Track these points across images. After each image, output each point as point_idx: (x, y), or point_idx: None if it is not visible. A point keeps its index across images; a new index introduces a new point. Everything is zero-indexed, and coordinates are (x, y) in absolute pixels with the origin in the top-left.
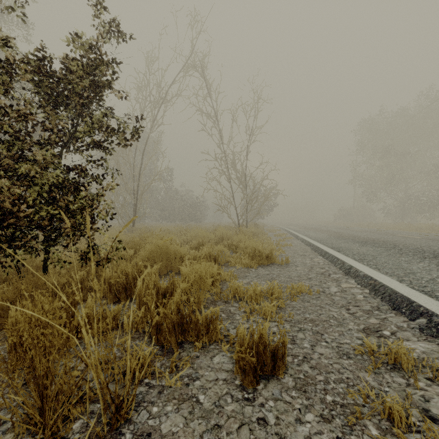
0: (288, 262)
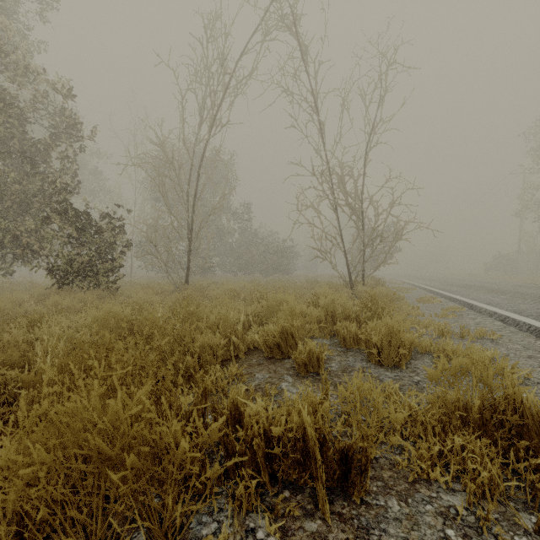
0: None
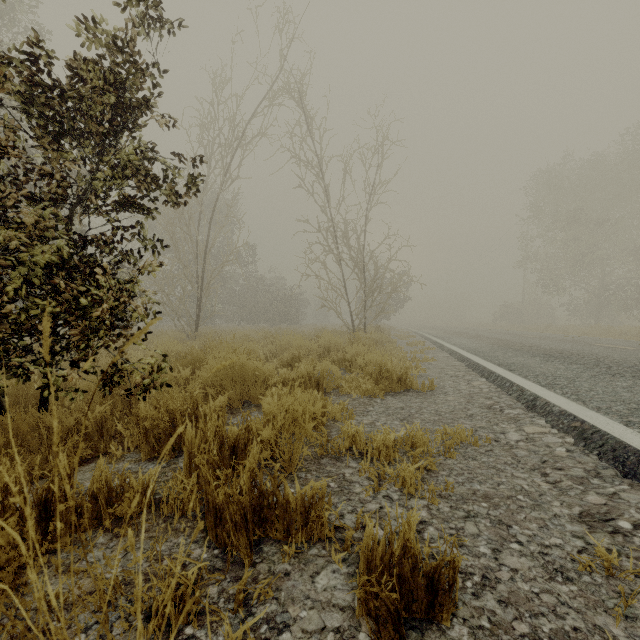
0: (433, 387)
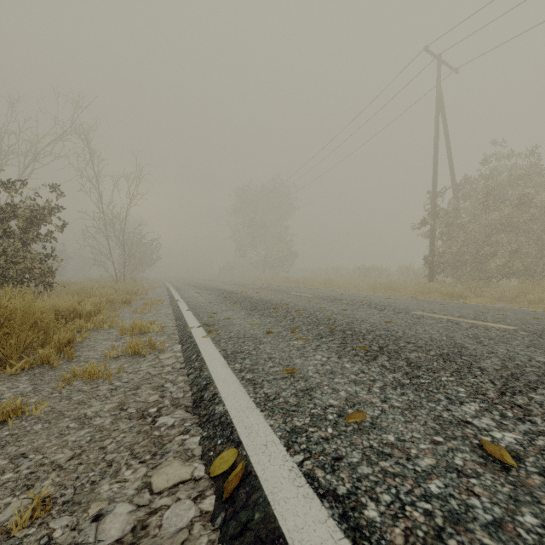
0: (147, 295)
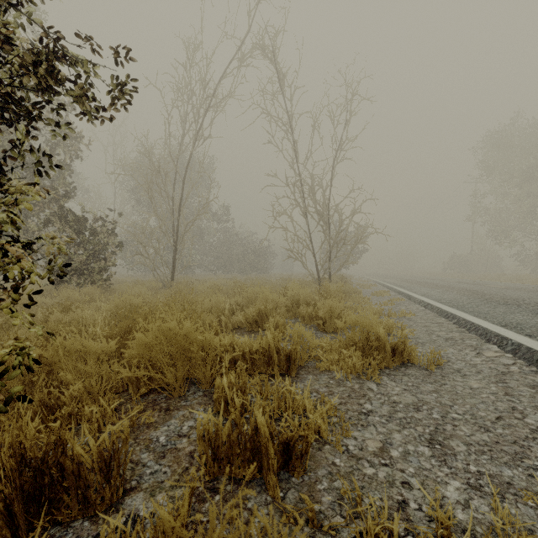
0: (439, 363)
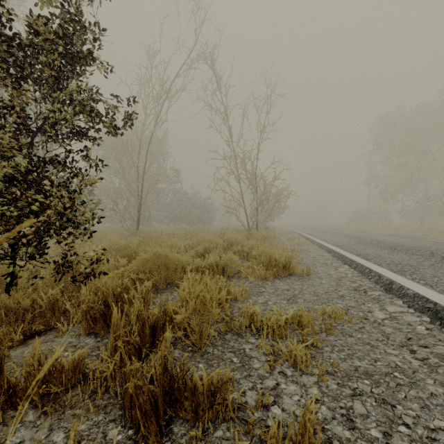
0: (310, 273)
